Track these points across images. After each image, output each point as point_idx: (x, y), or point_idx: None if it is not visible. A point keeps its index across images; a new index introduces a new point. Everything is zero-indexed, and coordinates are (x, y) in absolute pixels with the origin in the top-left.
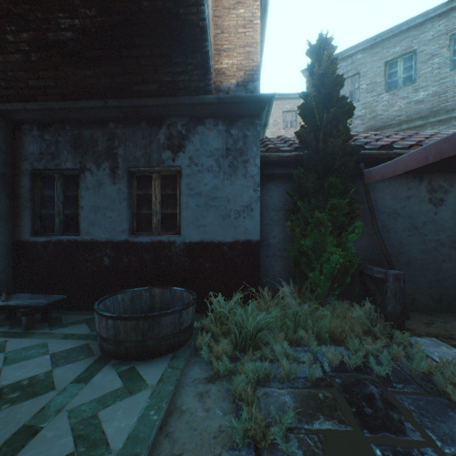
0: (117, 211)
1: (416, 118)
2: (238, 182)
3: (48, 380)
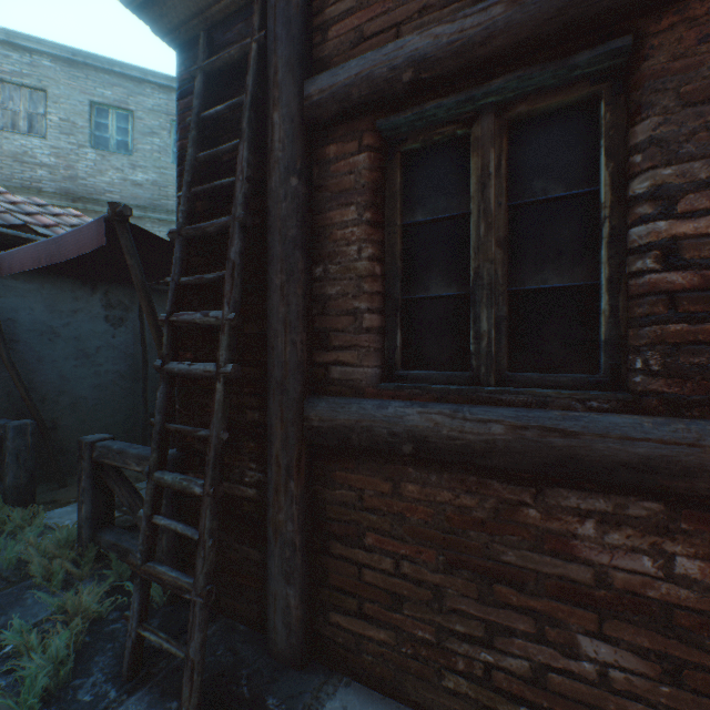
0: None
1: (134, 205)
2: None
3: None
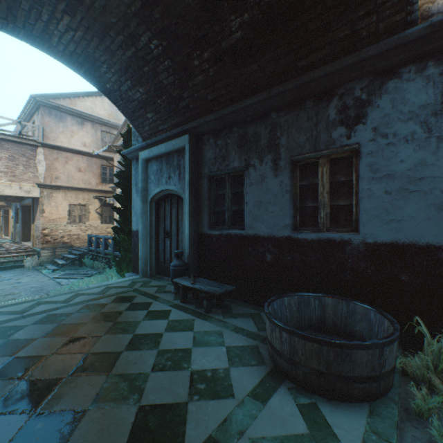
0: (279, 205)
1: None
2: None
3: (226, 381)
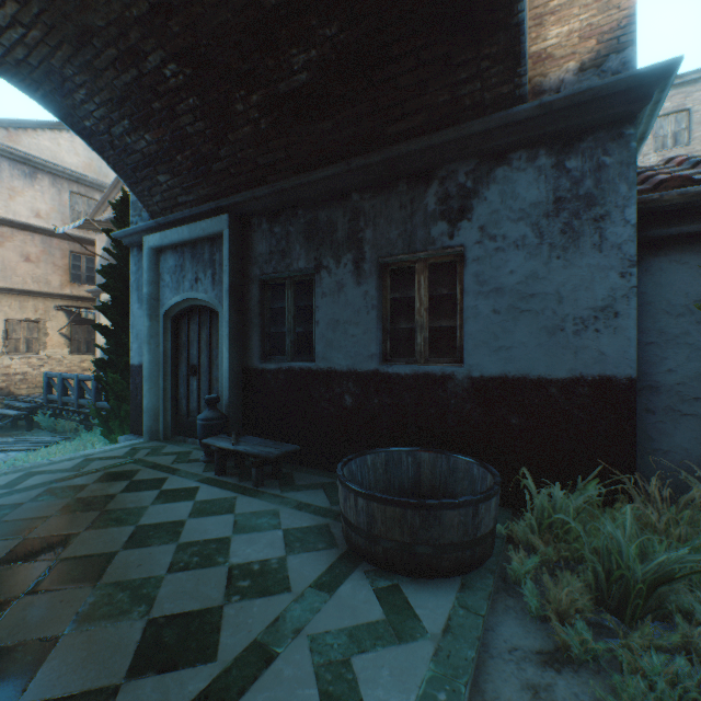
0: (363, 327)
1: None
2: (581, 262)
3: (281, 572)
